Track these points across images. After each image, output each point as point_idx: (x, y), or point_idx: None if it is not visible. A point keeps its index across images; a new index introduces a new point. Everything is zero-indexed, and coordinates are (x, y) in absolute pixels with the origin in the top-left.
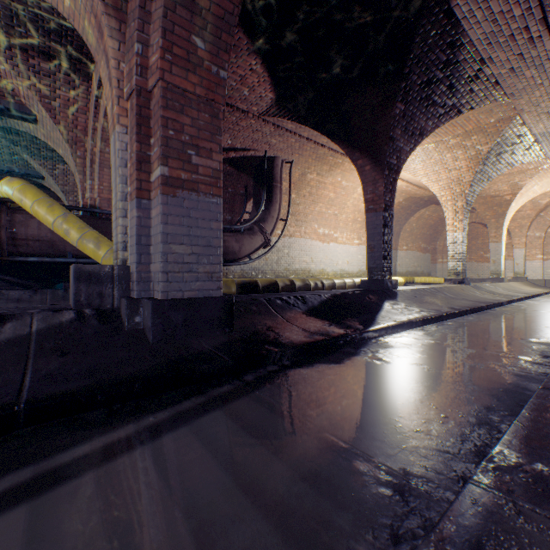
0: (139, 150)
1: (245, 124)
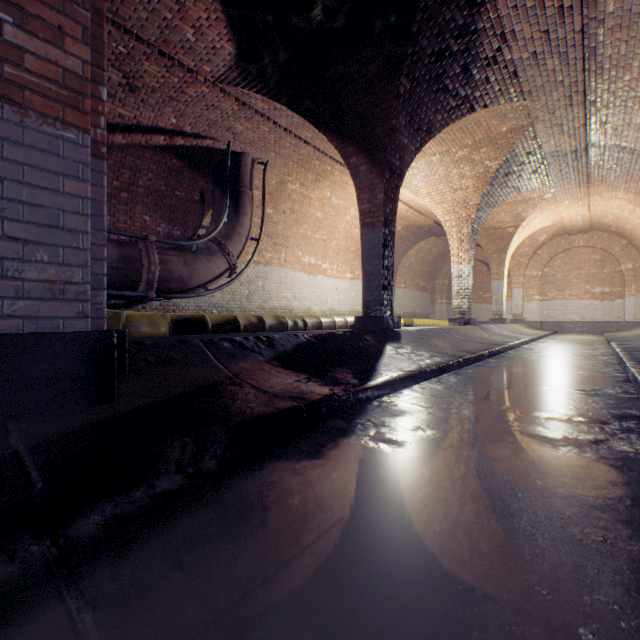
0: None
1: (194, 92)
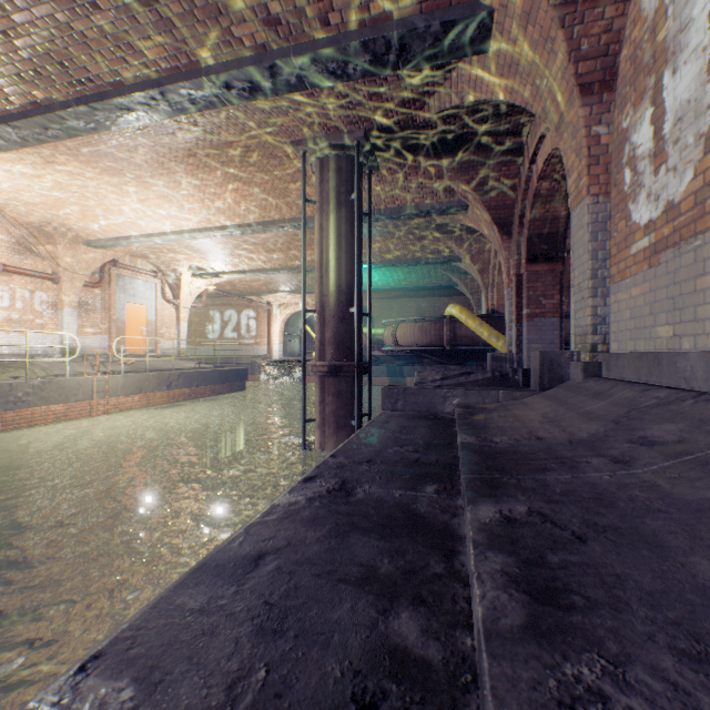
0: (516, 302)
1: None
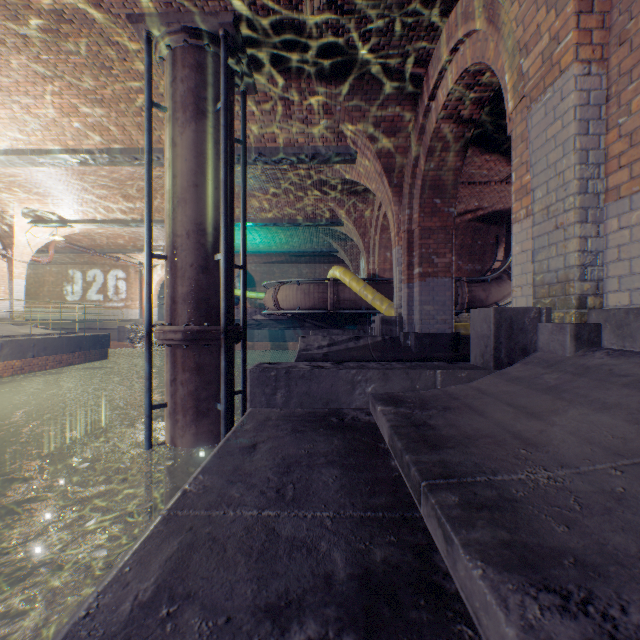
0: (408, 260)
1: (488, 190)
